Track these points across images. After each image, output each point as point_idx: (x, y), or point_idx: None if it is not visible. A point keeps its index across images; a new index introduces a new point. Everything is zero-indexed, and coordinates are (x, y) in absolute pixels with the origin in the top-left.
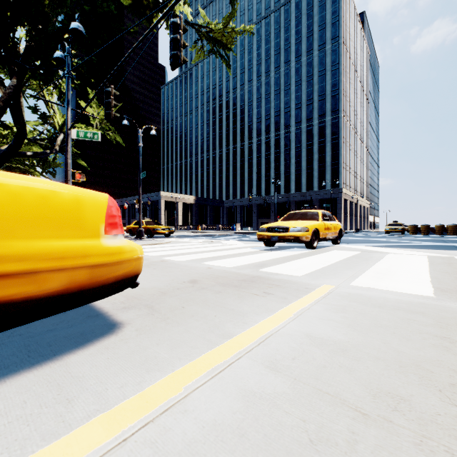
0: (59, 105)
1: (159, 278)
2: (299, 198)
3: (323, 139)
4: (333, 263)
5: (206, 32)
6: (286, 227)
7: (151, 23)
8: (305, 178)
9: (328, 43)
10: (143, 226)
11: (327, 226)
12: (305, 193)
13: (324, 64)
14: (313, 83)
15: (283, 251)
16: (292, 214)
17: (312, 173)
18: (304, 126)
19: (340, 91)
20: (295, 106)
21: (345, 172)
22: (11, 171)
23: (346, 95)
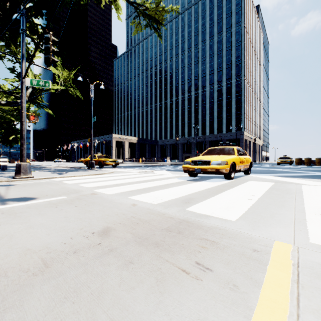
0: (15, 57)
1: (67, 225)
2: (212, 138)
3: (230, 96)
4: (259, 198)
5: (142, 9)
6: (208, 161)
7: (99, 1)
8: (216, 124)
9: (233, 26)
10: (95, 159)
11: (241, 160)
12: (216, 135)
13: (230, 42)
14: (222, 56)
15: (205, 182)
16: (211, 150)
17: (221, 120)
18: (216, 86)
19: (242, 61)
20: (209, 72)
21: (245, 120)
22: (2, 119)
23: (246, 64)
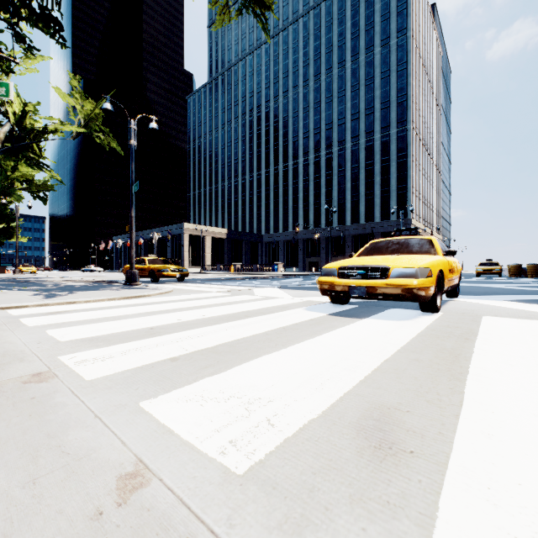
0: None
1: None
2: (356, 231)
3: (387, 157)
4: None
5: None
6: (383, 267)
7: None
8: (364, 207)
9: (394, 36)
10: (144, 266)
11: (450, 266)
12: (364, 225)
13: (388, 63)
14: (374, 88)
15: (379, 321)
16: (379, 244)
17: (373, 199)
18: (363, 141)
19: (408, 96)
20: (352, 117)
21: (414, 198)
22: None
23: (416, 102)
